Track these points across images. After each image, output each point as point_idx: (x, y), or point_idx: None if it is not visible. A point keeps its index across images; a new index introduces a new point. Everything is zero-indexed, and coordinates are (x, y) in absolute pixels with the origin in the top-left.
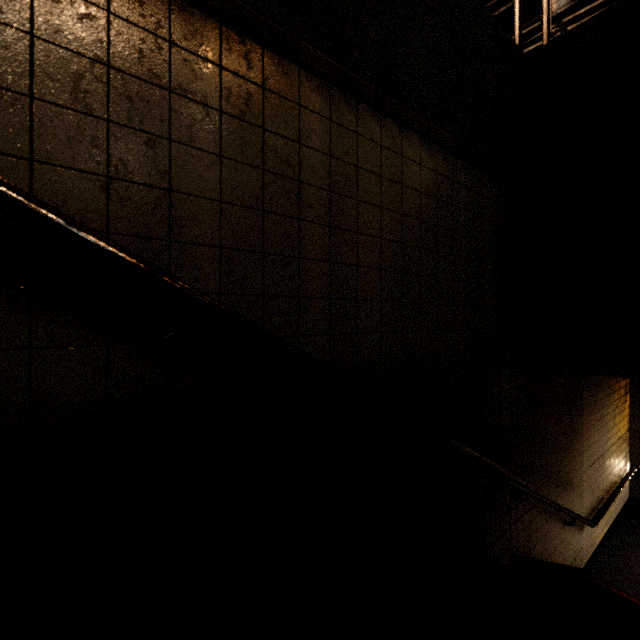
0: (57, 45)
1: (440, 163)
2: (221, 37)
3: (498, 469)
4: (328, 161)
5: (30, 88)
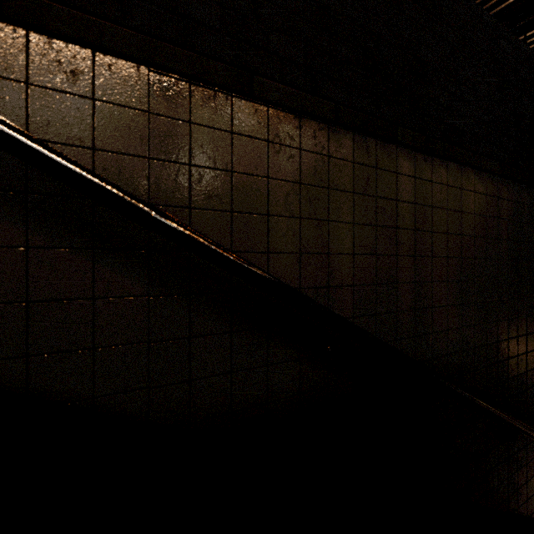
0: (278, 179)
1: (488, 186)
2: (353, 142)
3: None
4: (413, 208)
5: (267, 210)
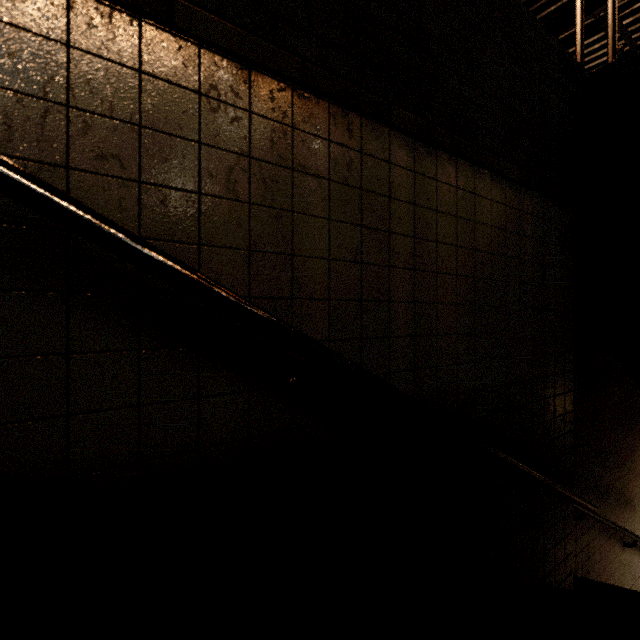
0: (216, 147)
1: (508, 195)
2: (329, 114)
3: (566, 494)
4: (412, 210)
5: (198, 186)
